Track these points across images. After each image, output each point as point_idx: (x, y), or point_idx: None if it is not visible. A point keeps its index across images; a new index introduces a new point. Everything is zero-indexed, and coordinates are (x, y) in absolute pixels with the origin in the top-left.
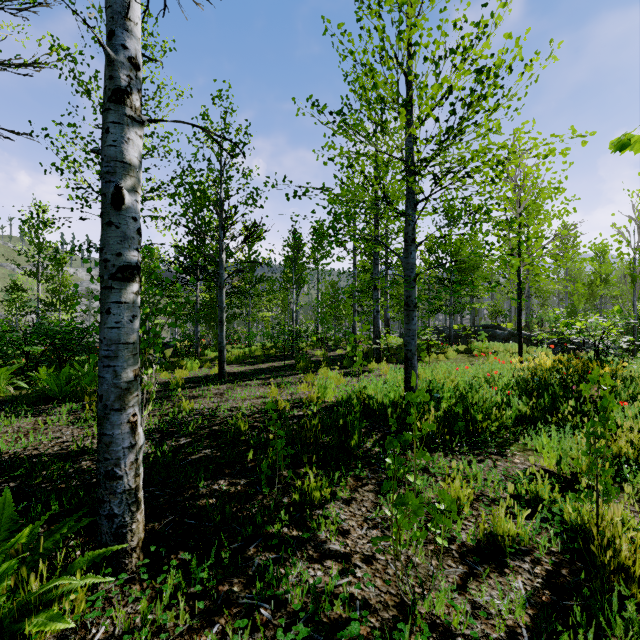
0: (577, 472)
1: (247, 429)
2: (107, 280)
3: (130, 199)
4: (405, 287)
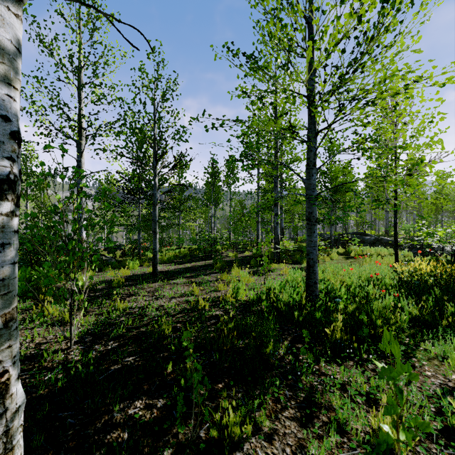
0: None
1: (170, 331)
2: None
3: None
4: (307, 204)
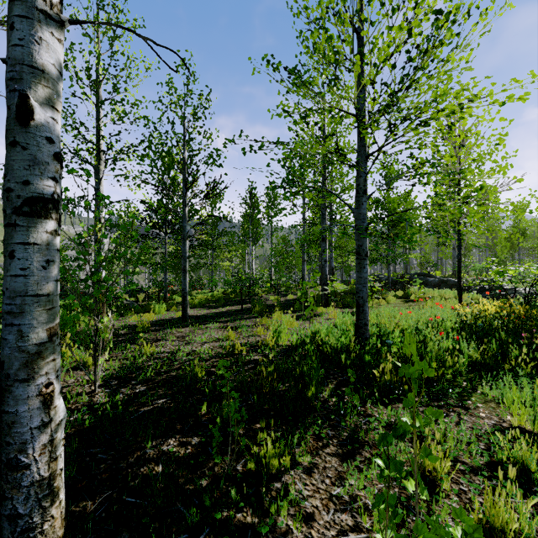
0: None
1: (204, 375)
2: (10, 215)
3: (43, 114)
4: (357, 236)
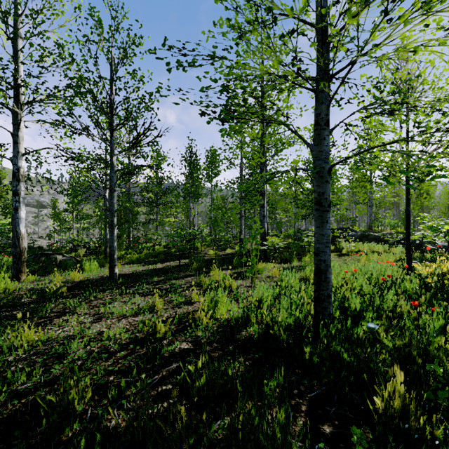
0: None
1: (91, 397)
2: None
3: None
4: (316, 181)
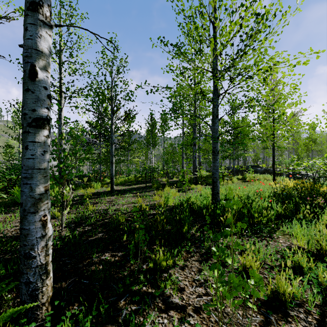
0: (320, 249)
1: (124, 221)
2: (25, 127)
3: (42, 75)
4: (212, 142)
